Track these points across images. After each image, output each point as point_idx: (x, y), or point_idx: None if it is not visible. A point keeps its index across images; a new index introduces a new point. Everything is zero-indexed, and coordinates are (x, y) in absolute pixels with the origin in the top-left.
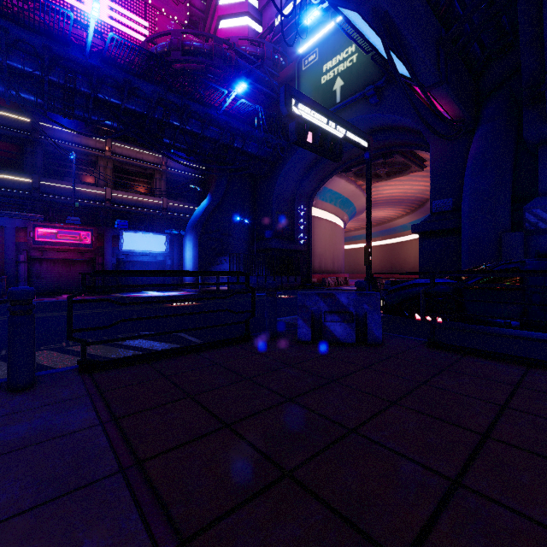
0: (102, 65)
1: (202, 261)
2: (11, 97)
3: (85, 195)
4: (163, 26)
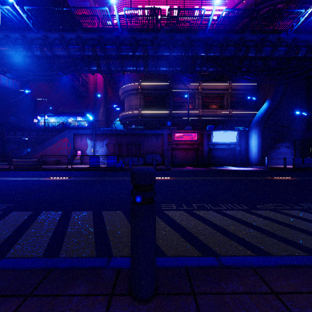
0: (213, 35)
1: (264, 146)
2: (170, 71)
3: (189, 115)
4: (230, 3)
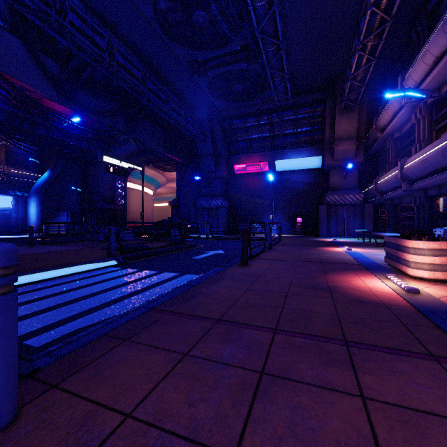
0: None
1: (44, 215)
2: None
3: None
4: None
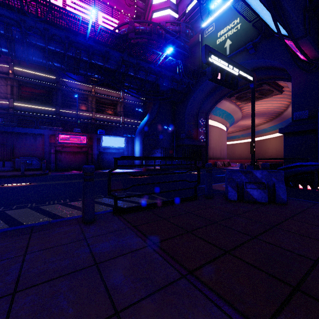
0: (94, 44)
1: (145, 152)
2: (49, 65)
3: (81, 116)
4: (122, 20)
